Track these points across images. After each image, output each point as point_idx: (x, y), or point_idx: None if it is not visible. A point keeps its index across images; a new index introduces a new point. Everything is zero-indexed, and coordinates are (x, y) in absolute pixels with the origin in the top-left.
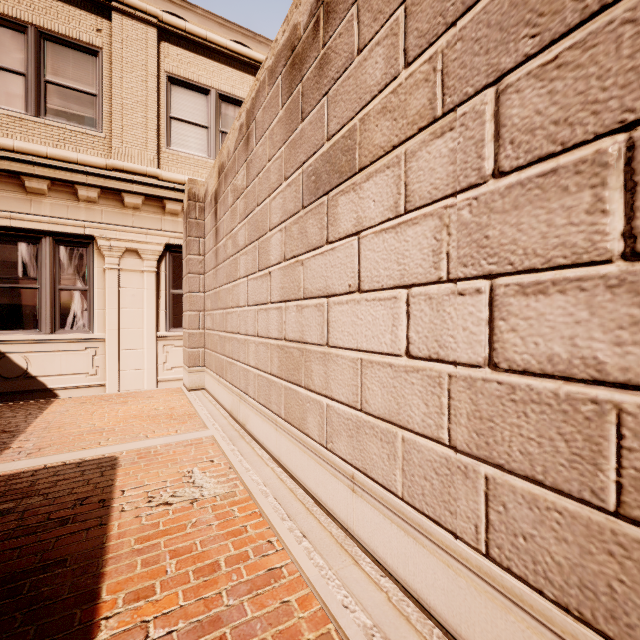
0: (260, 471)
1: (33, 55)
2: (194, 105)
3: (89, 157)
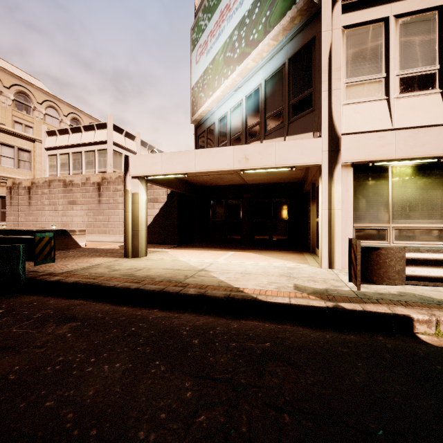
0: None
1: None
2: (9, 151)
3: None
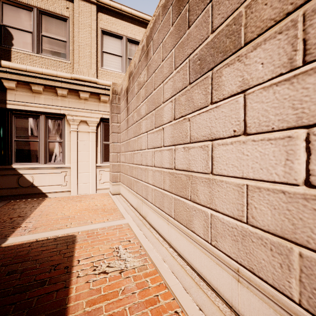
0: (159, 250)
1: (36, 22)
2: (115, 45)
3: (63, 73)
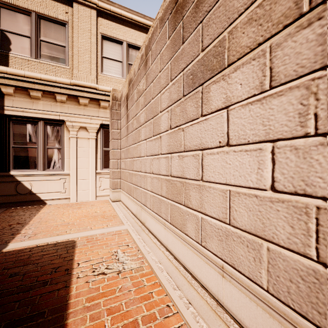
0: (156, 253)
1: (34, 27)
2: (115, 50)
3: (62, 79)
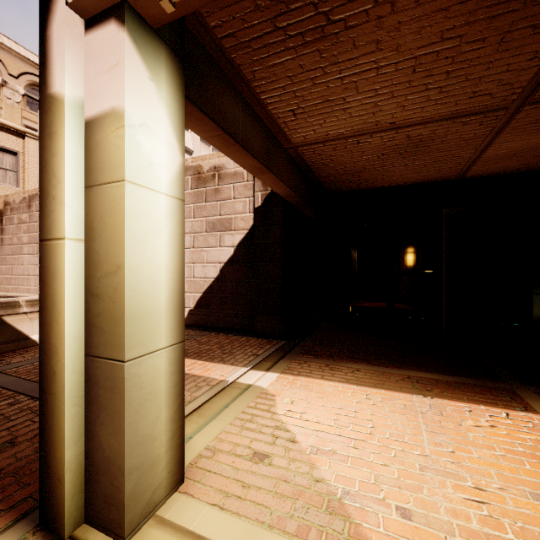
0: None
1: None
2: None
3: None
